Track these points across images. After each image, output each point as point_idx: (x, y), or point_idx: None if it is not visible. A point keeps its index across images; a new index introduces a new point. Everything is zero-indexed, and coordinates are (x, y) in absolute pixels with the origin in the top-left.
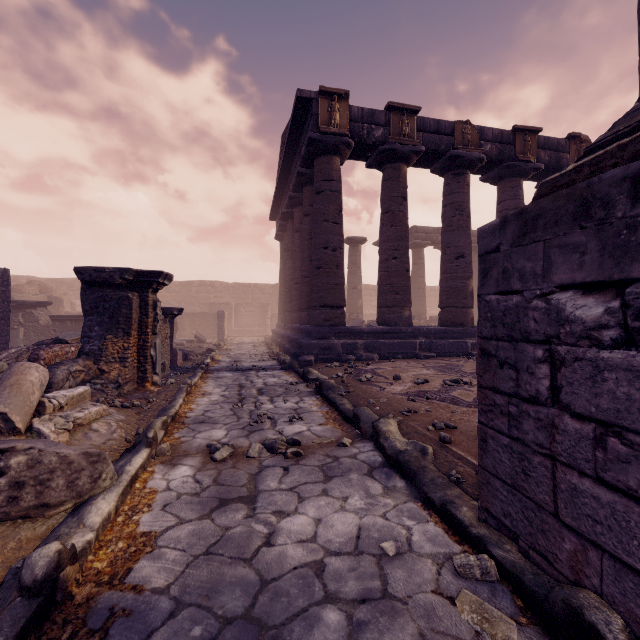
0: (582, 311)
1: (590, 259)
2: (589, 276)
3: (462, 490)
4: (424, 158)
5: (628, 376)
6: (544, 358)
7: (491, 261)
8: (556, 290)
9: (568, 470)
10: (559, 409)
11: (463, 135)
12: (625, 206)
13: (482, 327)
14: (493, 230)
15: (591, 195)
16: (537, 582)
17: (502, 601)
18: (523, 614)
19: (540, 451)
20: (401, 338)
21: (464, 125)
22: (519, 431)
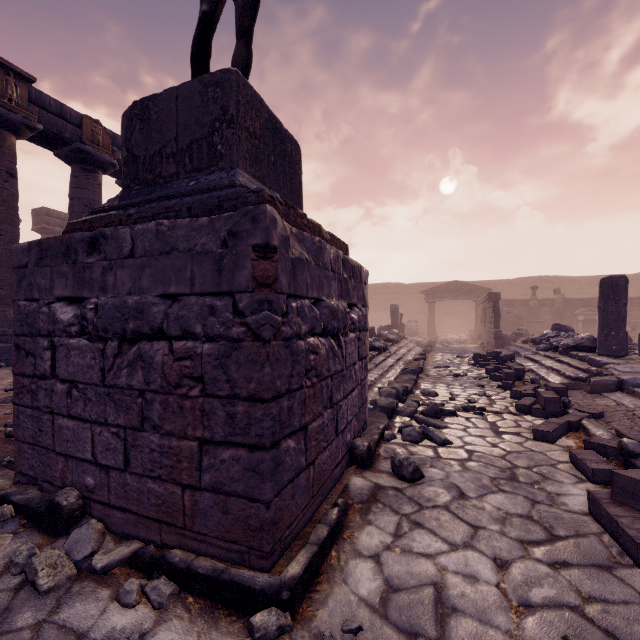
0: (66, 315)
1: (70, 283)
2: (70, 294)
3: (11, 469)
4: (43, 137)
5: (79, 352)
6: (49, 347)
7: (23, 274)
8: (56, 301)
9: (59, 417)
10: (56, 379)
11: (93, 133)
12: (83, 256)
13: (16, 326)
14: (24, 250)
15: (71, 244)
16: (41, 501)
17: (9, 527)
18: (24, 527)
19: (48, 411)
20: (6, 342)
21: (94, 123)
22: (38, 402)
